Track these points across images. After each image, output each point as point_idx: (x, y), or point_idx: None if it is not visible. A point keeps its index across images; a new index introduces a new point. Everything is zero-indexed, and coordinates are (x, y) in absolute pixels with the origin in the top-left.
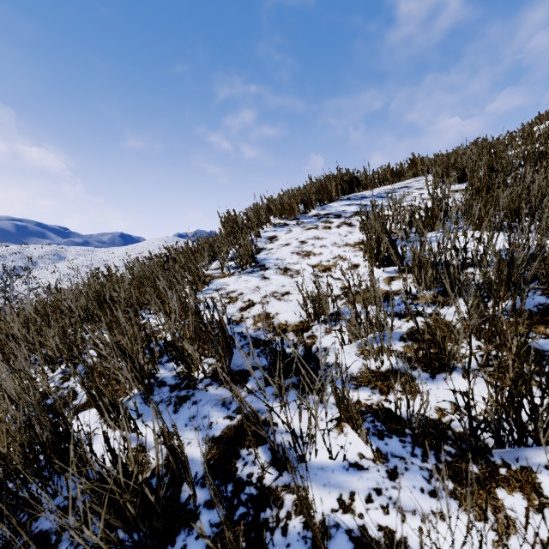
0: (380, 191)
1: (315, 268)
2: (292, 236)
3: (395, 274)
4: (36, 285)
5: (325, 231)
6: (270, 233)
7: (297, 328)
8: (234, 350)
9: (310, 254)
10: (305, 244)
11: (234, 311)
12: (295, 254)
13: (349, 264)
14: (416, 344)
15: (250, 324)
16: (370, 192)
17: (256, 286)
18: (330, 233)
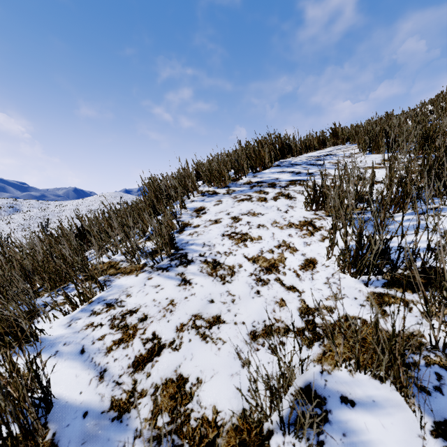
0: (306, 158)
1: (255, 265)
2: (223, 208)
3: (382, 290)
4: None
5: (261, 203)
6: (197, 204)
7: (237, 440)
8: None
9: (245, 238)
10: (239, 221)
11: (122, 370)
12: (227, 237)
13: (301, 259)
14: None
15: (145, 420)
16: (296, 159)
17: (170, 301)
18: (267, 207)
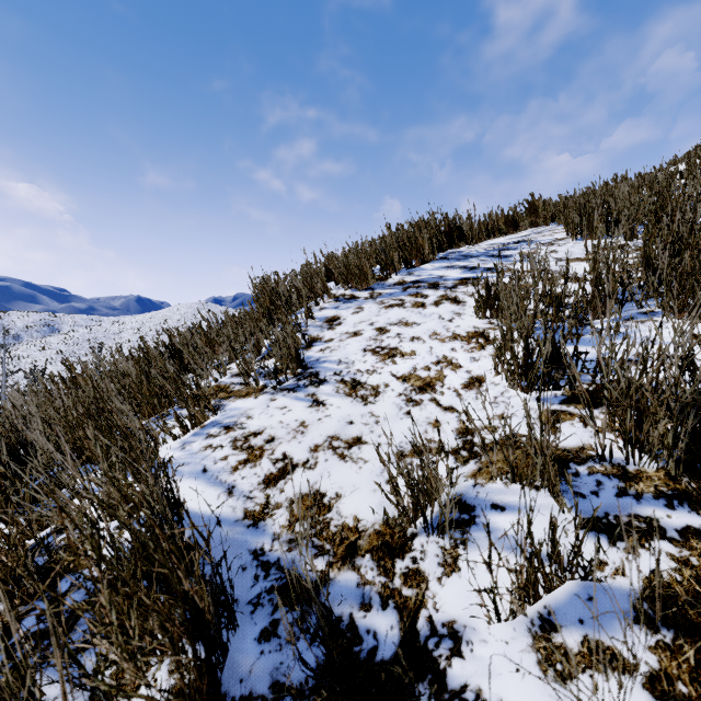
0: (488, 247)
1: (405, 384)
2: (364, 318)
3: (558, 407)
4: (19, 366)
5: (416, 310)
6: (329, 312)
7: (379, 541)
8: (238, 613)
9: (394, 353)
10: (386, 333)
11: (253, 487)
12: (370, 352)
13: (465, 377)
14: (687, 644)
15: (282, 526)
16: (473, 248)
17: (301, 422)
18: (425, 315)
